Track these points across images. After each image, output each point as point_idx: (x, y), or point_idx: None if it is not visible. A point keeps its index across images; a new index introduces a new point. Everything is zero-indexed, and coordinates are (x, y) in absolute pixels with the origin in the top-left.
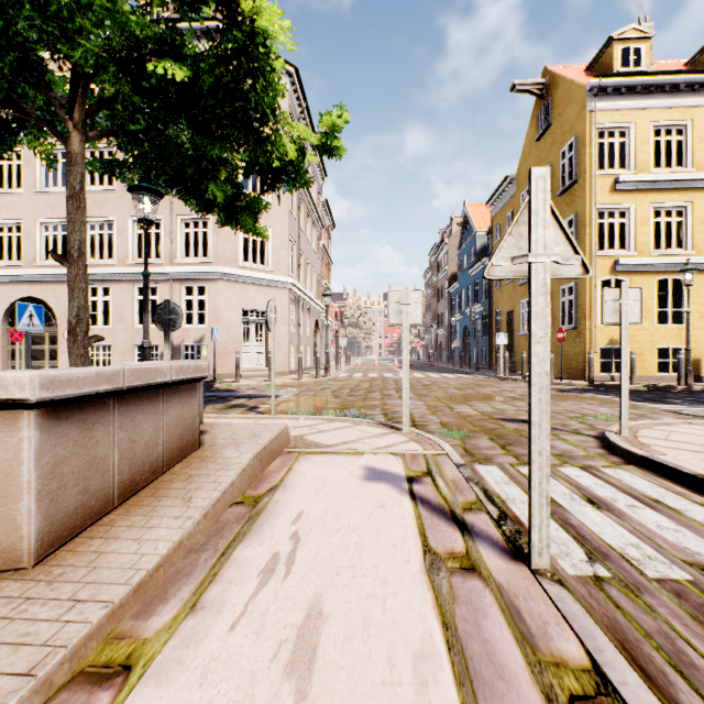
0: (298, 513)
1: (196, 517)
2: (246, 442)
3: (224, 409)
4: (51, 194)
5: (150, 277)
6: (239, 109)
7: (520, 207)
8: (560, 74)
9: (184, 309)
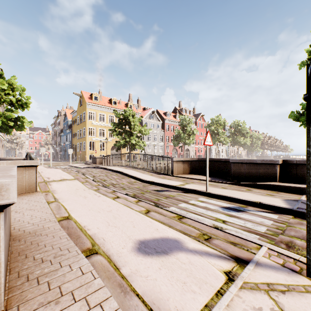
0: None
1: None
2: None
3: None
4: None
5: None
6: (18, 126)
7: (50, 148)
8: (83, 95)
9: None
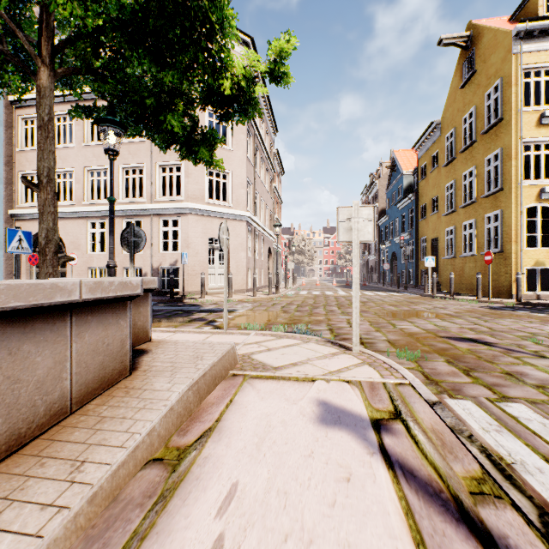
0: (230, 488)
1: (72, 507)
2: (185, 367)
3: (186, 323)
4: (61, 149)
5: (135, 213)
6: (187, 26)
7: None
8: (485, 25)
9: (161, 238)
